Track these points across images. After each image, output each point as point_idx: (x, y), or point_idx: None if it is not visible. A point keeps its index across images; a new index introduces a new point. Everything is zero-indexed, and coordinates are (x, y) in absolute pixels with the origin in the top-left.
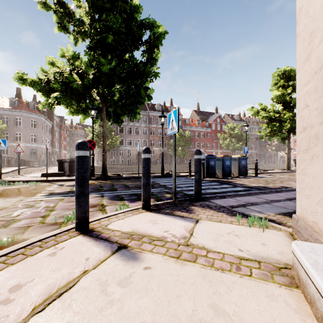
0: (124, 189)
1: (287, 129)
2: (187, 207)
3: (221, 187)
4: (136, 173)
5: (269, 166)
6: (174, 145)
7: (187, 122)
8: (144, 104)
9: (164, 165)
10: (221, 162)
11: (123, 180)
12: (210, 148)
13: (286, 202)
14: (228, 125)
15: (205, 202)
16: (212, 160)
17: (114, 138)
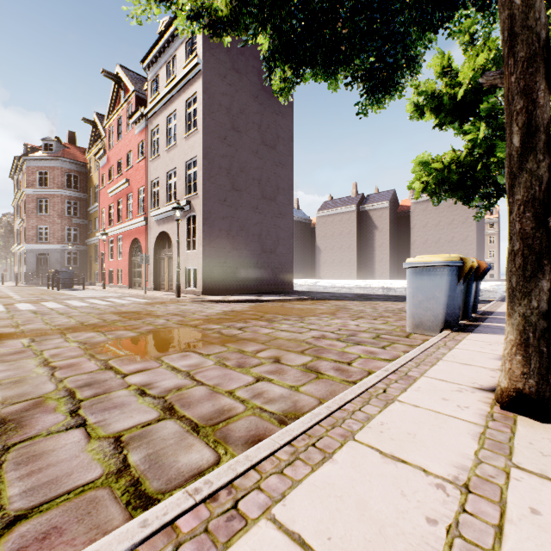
0: None
1: None
2: None
3: None
4: None
5: None
6: None
7: None
8: None
9: None
10: None
11: None
12: None
13: None
14: None
15: None
16: None
17: None
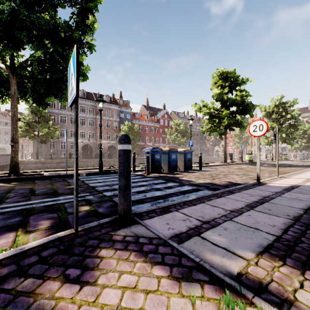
0: (19, 199)
1: (225, 125)
2: (90, 254)
3: (166, 187)
4: (67, 170)
5: (208, 159)
6: (75, 123)
7: (137, 116)
8: (91, 93)
9: (112, 159)
10: (167, 156)
11: (38, 181)
12: (159, 142)
13: (251, 212)
14: (175, 121)
15: (135, 226)
16: (157, 153)
17: (52, 128)
